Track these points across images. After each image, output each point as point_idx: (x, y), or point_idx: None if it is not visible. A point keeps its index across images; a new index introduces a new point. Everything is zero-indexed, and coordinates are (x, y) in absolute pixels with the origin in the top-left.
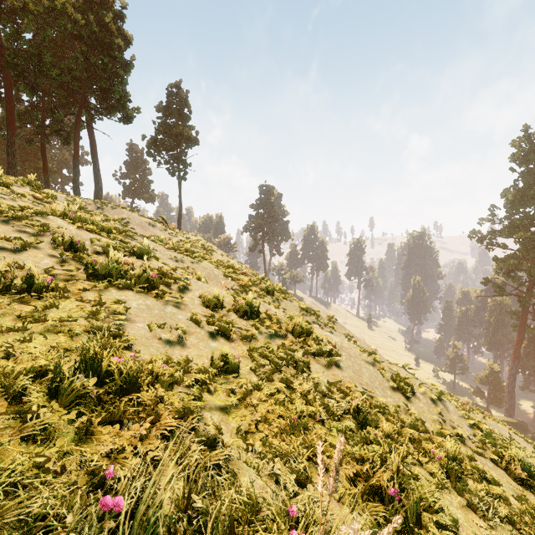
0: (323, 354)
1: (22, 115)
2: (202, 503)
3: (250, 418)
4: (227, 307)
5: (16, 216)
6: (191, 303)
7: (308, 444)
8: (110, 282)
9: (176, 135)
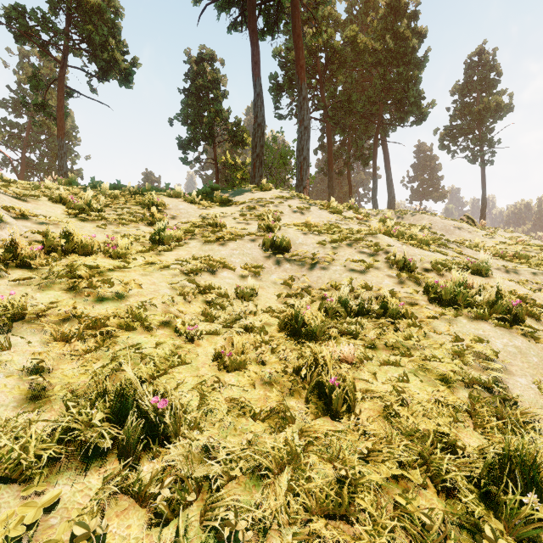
0: None
1: (335, 154)
2: None
3: None
4: None
5: (355, 238)
6: None
7: None
8: (456, 308)
9: (479, 111)
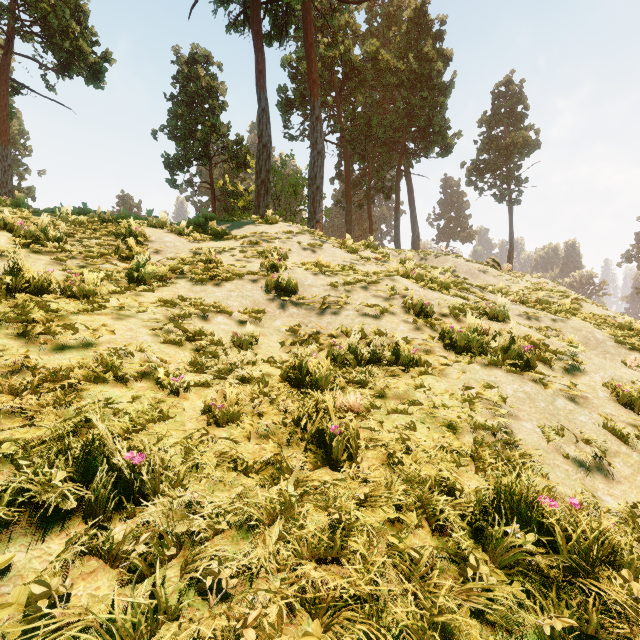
0: None
1: (354, 184)
2: None
3: None
4: None
5: (371, 280)
6: (592, 394)
7: None
8: (470, 354)
9: (506, 146)
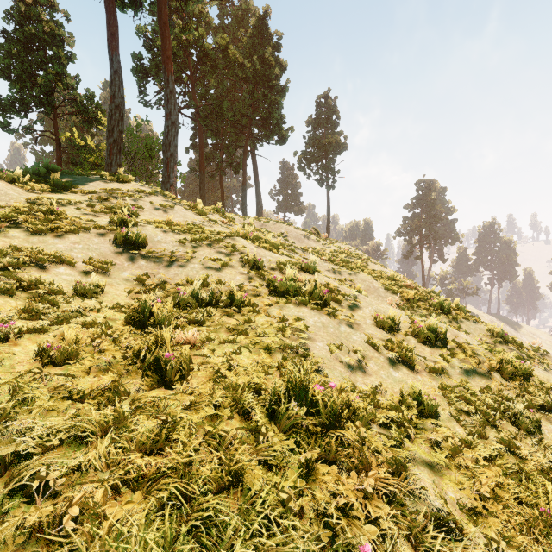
0: None
1: (208, 156)
2: None
3: (471, 489)
4: (403, 329)
5: (215, 239)
6: (363, 322)
7: None
8: (288, 297)
9: (325, 144)
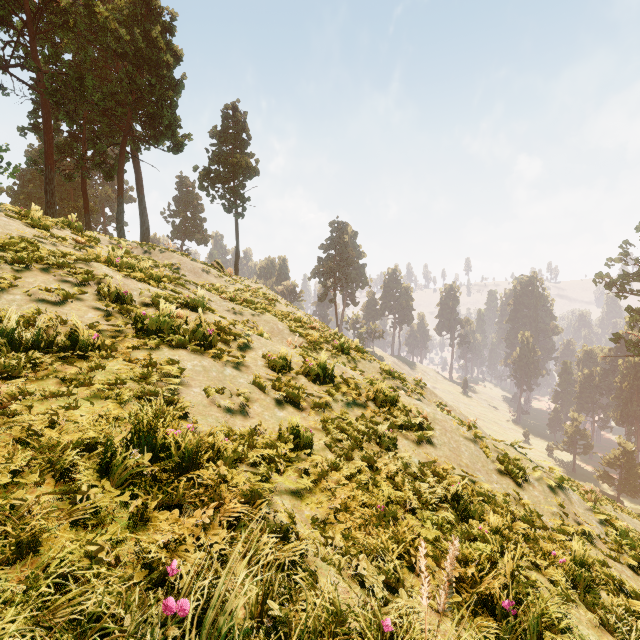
0: (412, 428)
1: (61, 148)
2: (280, 611)
3: (327, 505)
4: (296, 369)
5: (57, 263)
6: (254, 363)
7: (399, 539)
8: (162, 339)
9: (233, 164)
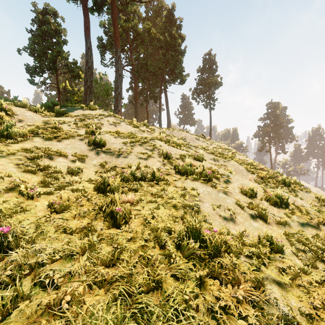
0: None
1: (139, 93)
2: None
3: (307, 301)
4: (259, 196)
5: (144, 141)
6: (233, 191)
7: None
8: (186, 175)
9: (208, 83)
